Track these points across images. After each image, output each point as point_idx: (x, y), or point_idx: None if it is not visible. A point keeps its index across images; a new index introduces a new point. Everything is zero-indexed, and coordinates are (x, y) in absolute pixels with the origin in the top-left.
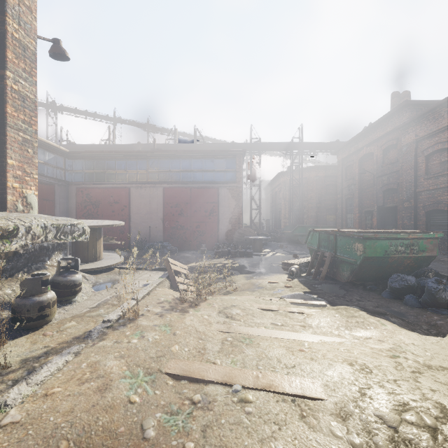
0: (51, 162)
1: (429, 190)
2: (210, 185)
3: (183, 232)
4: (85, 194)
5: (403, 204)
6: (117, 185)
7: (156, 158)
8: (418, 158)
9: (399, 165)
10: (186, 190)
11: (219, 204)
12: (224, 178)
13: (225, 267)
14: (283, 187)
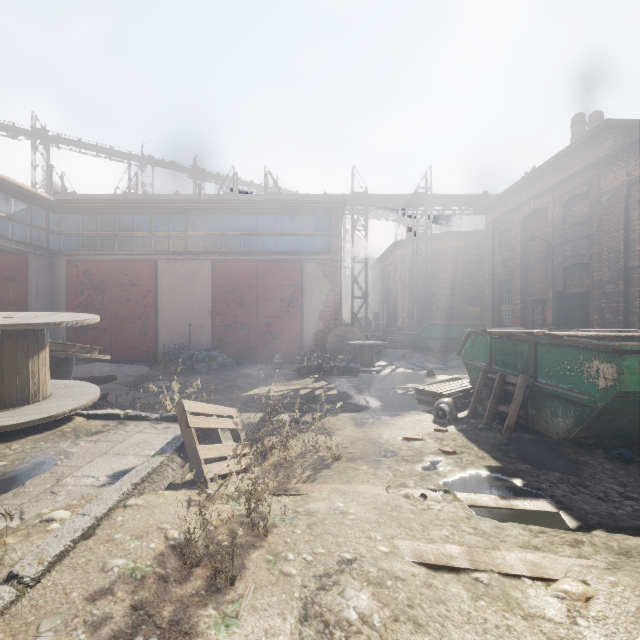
0: (21, 216)
1: None
2: (289, 258)
3: (245, 333)
4: (82, 272)
5: (603, 287)
6: (135, 257)
7: (200, 213)
8: (632, 212)
9: (593, 226)
10: (250, 264)
11: (303, 288)
12: (311, 247)
13: (313, 396)
14: (401, 265)
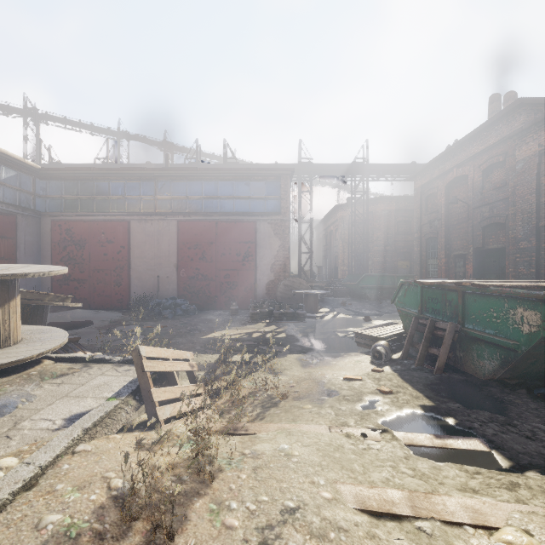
0: (11, 181)
1: None
2: (244, 218)
3: (206, 283)
4: (65, 230)
5: (518, 243)
6: (111, 217)
7: (167, 179)
8: (543, 178)
9: (508, 190)
10: (210, 224)
11: (257, 245)
12: (264, 208)
13: (264, 339)
14: (341, 225)
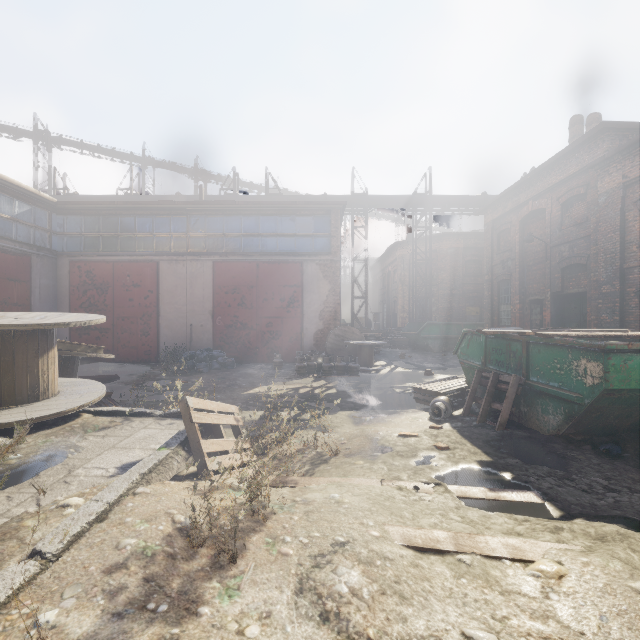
0: (24, 217)
1: None
2: (289, 258)
3: (246, 333)
4: (85, 272)
5: (600, 288)
6: (137, 258)
7: (201, 214)
8: (628, 213)
9: (590, 227)
10: (250, 265)
11: (303, 289)
12: (311, 247)
13: (313, 395)
14: (401, 265)
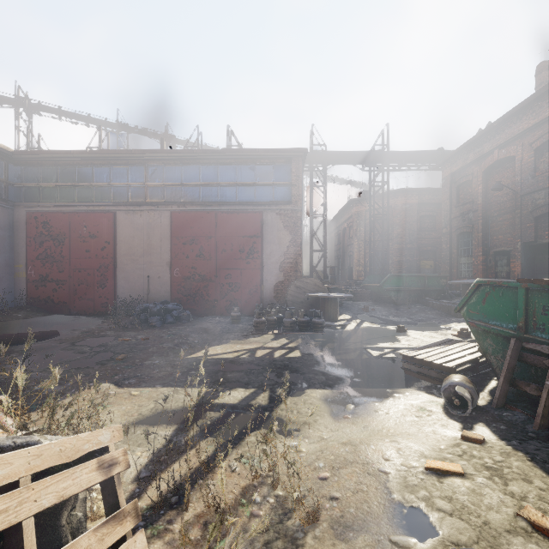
0: None
1: None
2: (248, 208)
3: (204, 285)
4: (41, 223)
5: None
6: (94, 208)
7: (159, 163)
8: None
9: None
10: (209, 215)
11: (263, 239)
12: (271, 197)
13: (272, 360)
14: (357, 221)
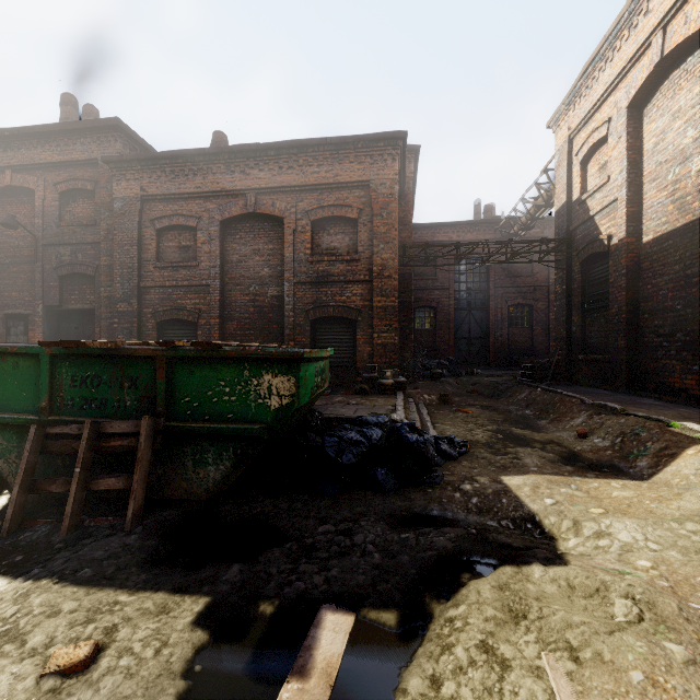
0: None
1: (164, 287)
2: None
3: None
4: None
5: (116, 305)
6: None
7: None
8: (145, 230)
9: (99, 233)
10: None
11: None
12: None
13: None
14: None
